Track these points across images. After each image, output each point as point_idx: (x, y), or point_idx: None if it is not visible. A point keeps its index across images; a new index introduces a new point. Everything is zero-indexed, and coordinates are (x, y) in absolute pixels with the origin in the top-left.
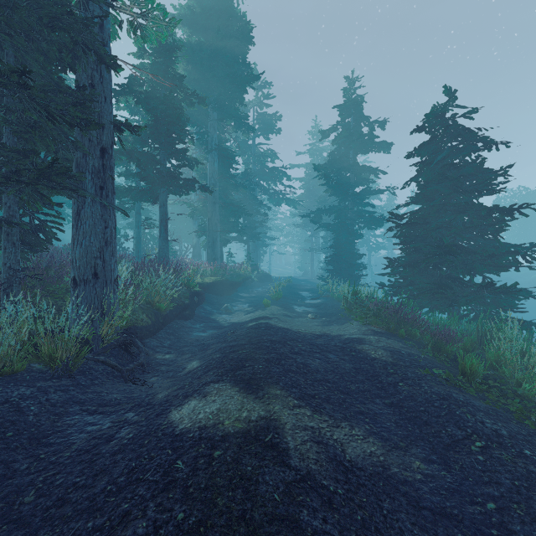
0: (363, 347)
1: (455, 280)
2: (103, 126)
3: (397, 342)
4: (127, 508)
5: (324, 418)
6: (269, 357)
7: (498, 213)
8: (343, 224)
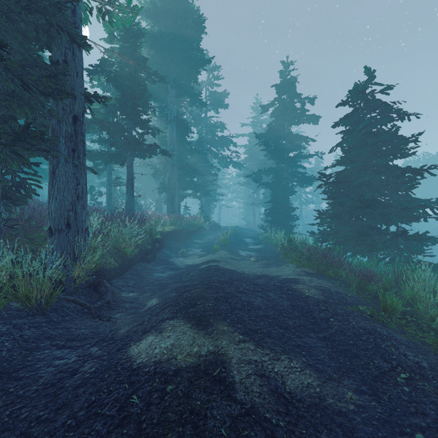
0: (298, 286)
1: (374, 229)
2: (75, 97)
3: (326, 282)
4: None
5: (266, 351)
6: (217, 296)
7: (410, 173)
8: (280, 182)
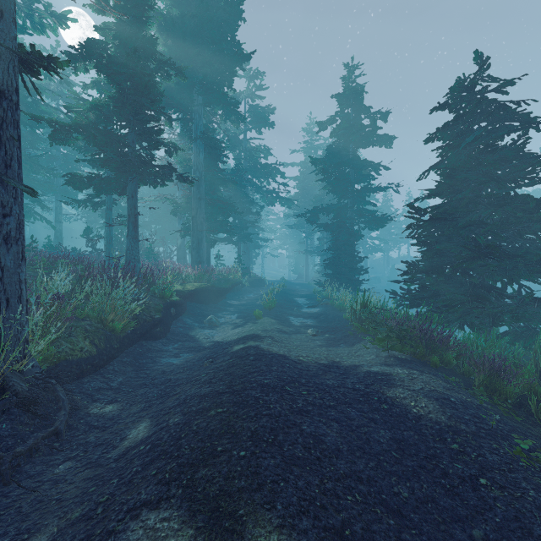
0: (396, 392)
1: (490, 289)
2: None
3: (435, 379)
4: None
5: None
6: (257, 426)
7: None
8: (343, 223)
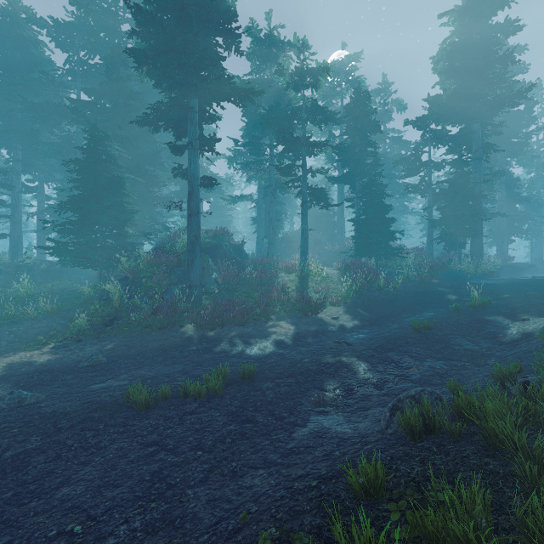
0: None
1: None
2: (481, 214)
3: None
4: (517, 279)
5: None
6: None
7: None
8: None
